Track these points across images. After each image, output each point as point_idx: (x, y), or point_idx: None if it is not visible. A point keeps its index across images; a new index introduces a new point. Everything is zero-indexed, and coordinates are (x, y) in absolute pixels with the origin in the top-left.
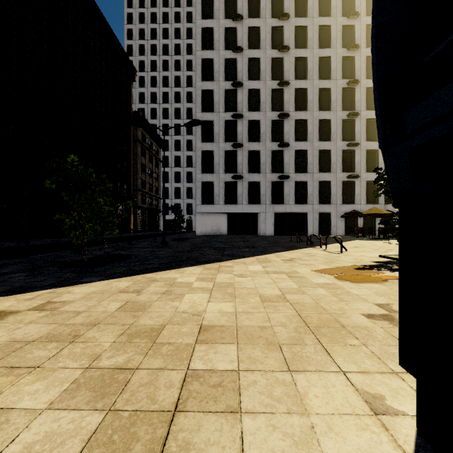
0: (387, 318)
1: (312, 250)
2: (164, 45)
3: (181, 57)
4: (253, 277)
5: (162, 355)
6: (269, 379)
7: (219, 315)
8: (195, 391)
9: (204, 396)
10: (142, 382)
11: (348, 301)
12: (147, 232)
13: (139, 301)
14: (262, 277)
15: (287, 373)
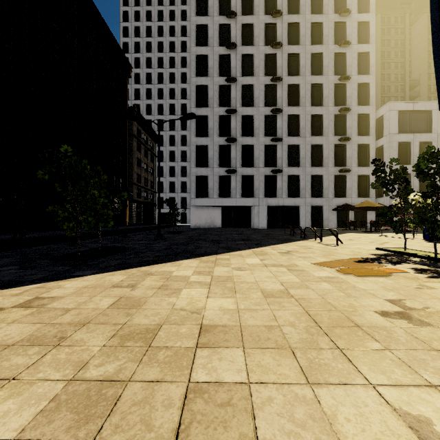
0: (404, 316)
1: (307, 242)
2: (159, 43)
3: (176, 54)
4: (252, 271)
5: (159, 363)
6: (286, 395)
7: (220, 313)
8: (200, 413)
9: (211, 420)
10: (135, 400)
11: (356, 296)
12: (142, 225)
13: (134, 297)
14: (262, 271)
15: (306, 386)
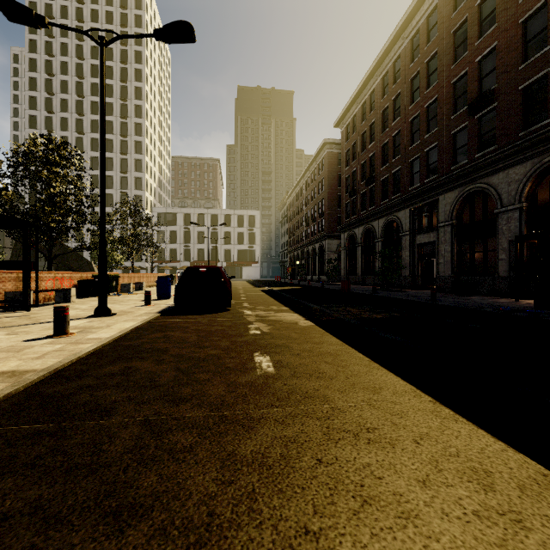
0: None
1: None
2: None
3: None
4: None
5: None
6: None
7: None
8: None
9: None
10: None
11: None
12: None
13: None
14: None
15: None
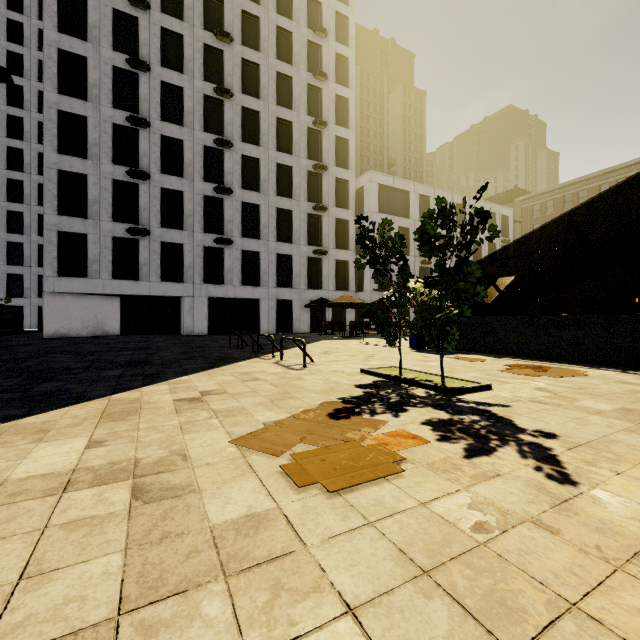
0: None
1: (257, 363)
2: None
3: None
4: None
5: None
6: None
7: None
8: None
9: None
10: None
11: None
12: None
13: None
14: (2, 537)
15: None
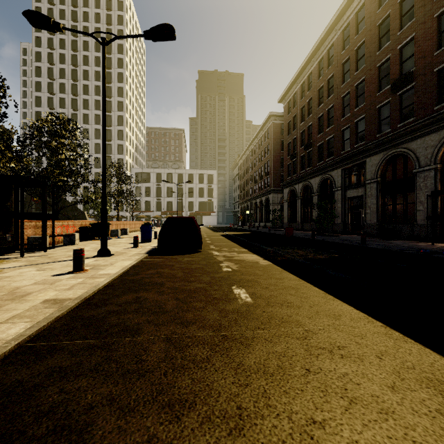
0: None
1: None
2: None
3: None
4: None
5: None
6: None
7: None
8: None
9: None
10: None
11: None
12: None
13: None
14: None
15: None
